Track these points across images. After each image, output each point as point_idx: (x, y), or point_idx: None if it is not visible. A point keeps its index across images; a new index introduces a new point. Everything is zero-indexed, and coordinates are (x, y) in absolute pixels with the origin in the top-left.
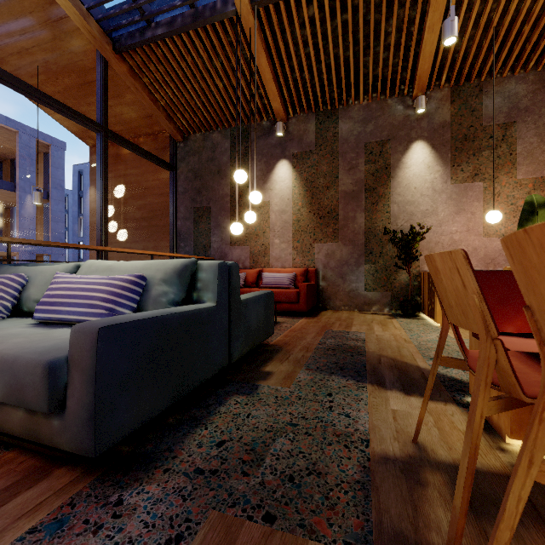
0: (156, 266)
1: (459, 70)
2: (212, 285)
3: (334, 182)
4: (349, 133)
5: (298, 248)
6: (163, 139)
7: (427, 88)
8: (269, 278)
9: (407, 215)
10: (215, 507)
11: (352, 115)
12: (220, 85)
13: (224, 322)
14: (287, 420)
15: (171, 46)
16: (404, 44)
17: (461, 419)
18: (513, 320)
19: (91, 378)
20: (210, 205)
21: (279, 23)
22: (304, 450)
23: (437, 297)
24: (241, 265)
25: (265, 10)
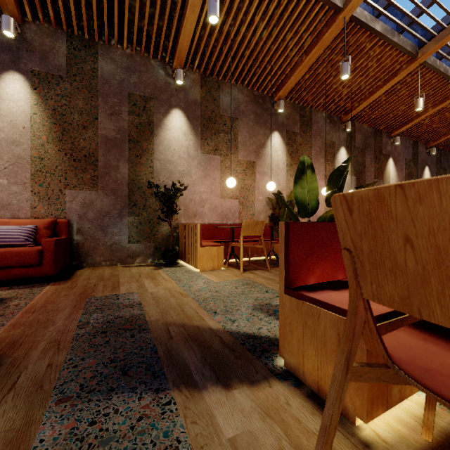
0: None
1: (206, 63)
2: None
3: (93, 123)
4: (111, 75)
5: (41, 193)
6: None
7: (183, 66)
8: None
9: (168, 172)
10: None
11: (114, 57)
12: None
13: None
14: None
15: None
16: (169, 11)
17: (300, 406)
18: (315, 271)
19: None
20: None
21: None
22: None
23: (197, 246)
24: None
25: None
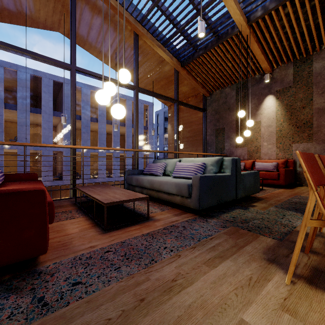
0: (208, 159)
1: None
2: (229, 167)
3: (308, 103)
4: (322, 68)
5: (280, 147)
6: (199, 97)
7: None
8: (259, 165)
9: None
10: (232, 226)
11: (324, 56)
12: (230, 65)
13: (234, 181)
14: (260, 217)
15: (205, 56)
16: None
17: None
18: None
19: (198, 189)
20: (224, 127)
21: (265, 24)
22: (265, 224)
23: None
24: (242, 158)
25: (256, 22)
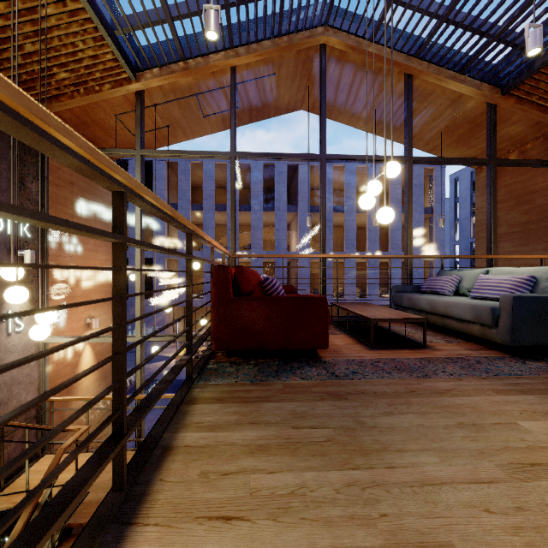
0: (543, 270)
1: None
2: None
3: None
4: None
5: None
6: None
7: None
8: None
9: None
10: None
11: None
12: None
13: None
14: None
15: None
16: None
17: None
18: None
19: (510, 315)
20: None
21: None
22: None
23: None
24: None
25: None
